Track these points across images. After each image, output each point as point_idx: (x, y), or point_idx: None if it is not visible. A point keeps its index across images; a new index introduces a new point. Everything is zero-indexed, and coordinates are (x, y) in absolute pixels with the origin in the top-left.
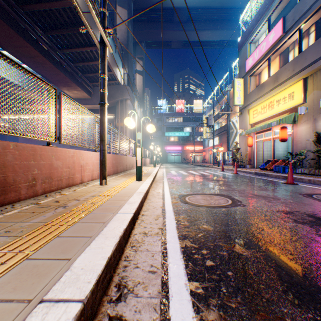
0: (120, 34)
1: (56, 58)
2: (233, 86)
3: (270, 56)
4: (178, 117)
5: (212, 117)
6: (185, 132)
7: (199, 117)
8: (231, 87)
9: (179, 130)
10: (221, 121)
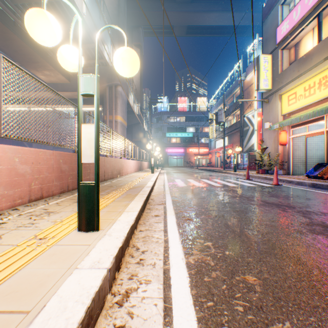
0: (109, 1)
1: (3, 11)
2: (258, 64)
3: (323, 9)
4: (180, 116)
5: (223, 112)
6: (188, 132)
7: (203, 116)
8: (246, 75)
9: (181, 130)
10: (231, 118)
